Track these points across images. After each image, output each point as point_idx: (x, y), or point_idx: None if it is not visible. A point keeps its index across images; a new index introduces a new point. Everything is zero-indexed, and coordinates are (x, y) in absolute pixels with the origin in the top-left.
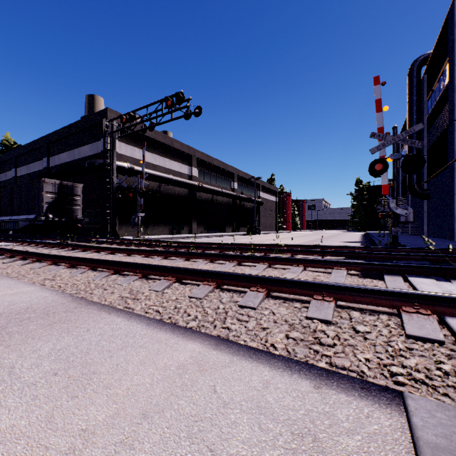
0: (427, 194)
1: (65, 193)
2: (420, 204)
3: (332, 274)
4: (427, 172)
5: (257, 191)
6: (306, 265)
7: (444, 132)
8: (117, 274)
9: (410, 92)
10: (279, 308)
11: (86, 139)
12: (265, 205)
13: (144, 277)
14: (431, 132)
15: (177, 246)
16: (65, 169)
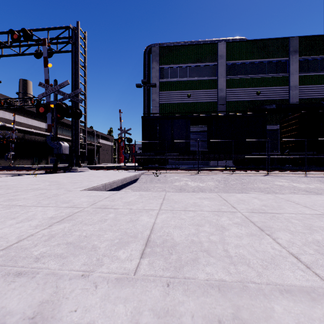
0: None
1: None
2: None
3: None
4: None
5: (98, 139)
6: None
7: None
8: (19, 171)
9: None
10: None
11: None
12: (104, 147)
13: (28, 171)
14: None
15: None
16: None
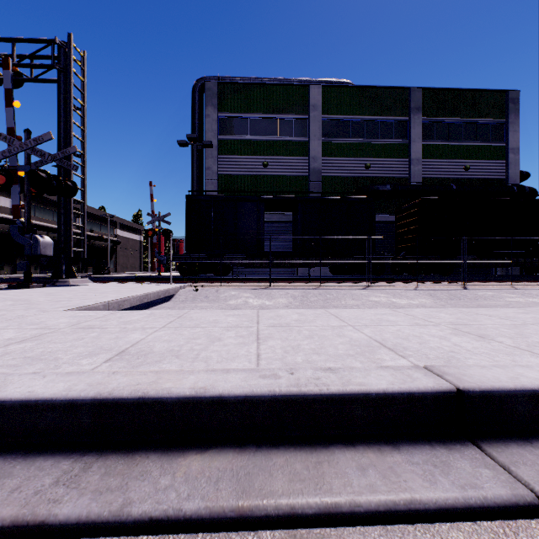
0: None
1: None
2: None
3: None
4: None
5: (114, 229)
6: None
7: None
8: None
9: None
10: None
11: None
12: (125, 244)
13: None
14: None
15: None
16: None
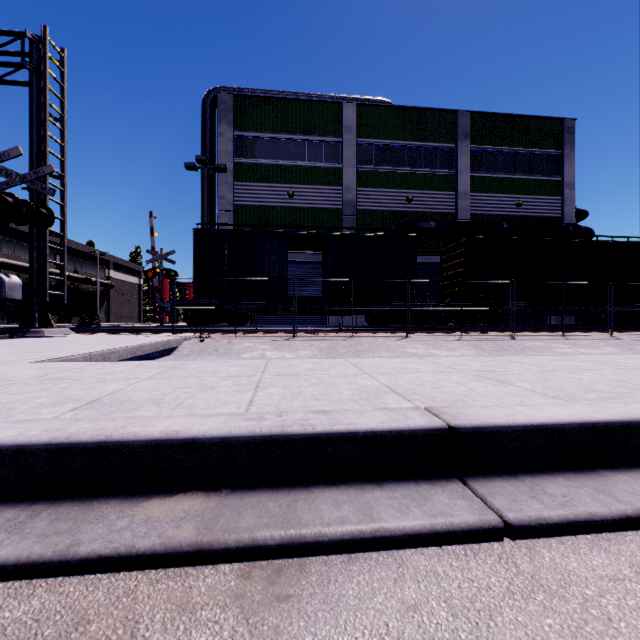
0: None
1: None
2: None
3: None
4: None
5: (106, 269)
6: None
7: None
8: None
9: None
10: None
11: None
12: (120, 288)
13: None
14: None
15: None
16: None
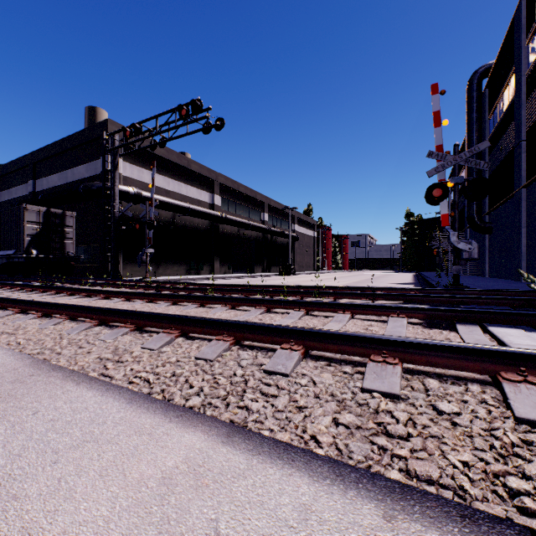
0: (488, 227)
1: (54, 223)
2: (480, 240)
3: (389, 323)
4: (488, 202)
5: (292, 224)
6: (354, 311)
7: (510, 154)
8: (103, 326)
9: (470, 108)
10: (322, 374)
11: (82, 157)
12: (301, 241)
13: (138, 329)
14: (493, 155)
15: (191, 289)
16: (55, 194)
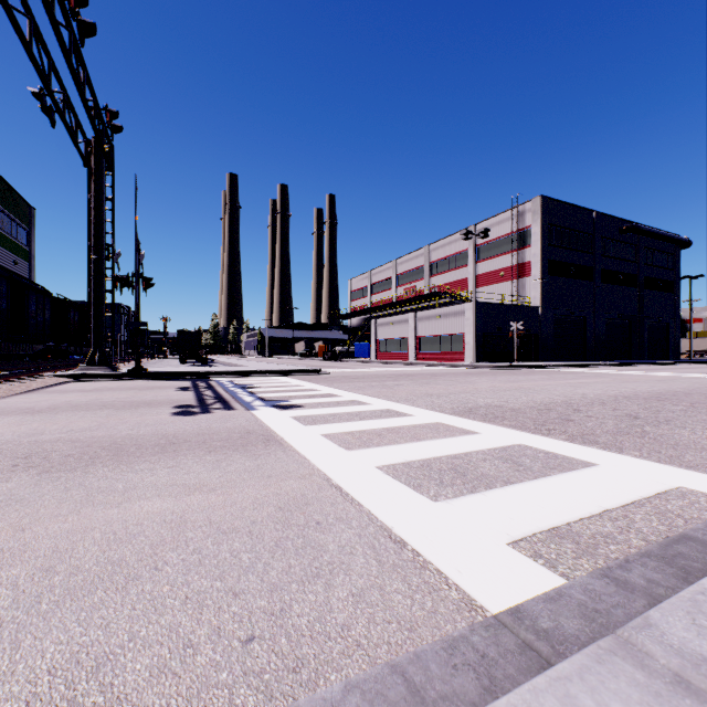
0: None
1: None
2: None
3: None
4: None
5: None
6: None
7: None
8: None
9: None
10: (36, 379)
11: None
12: None
13: None
14: None
15: None
16: None
